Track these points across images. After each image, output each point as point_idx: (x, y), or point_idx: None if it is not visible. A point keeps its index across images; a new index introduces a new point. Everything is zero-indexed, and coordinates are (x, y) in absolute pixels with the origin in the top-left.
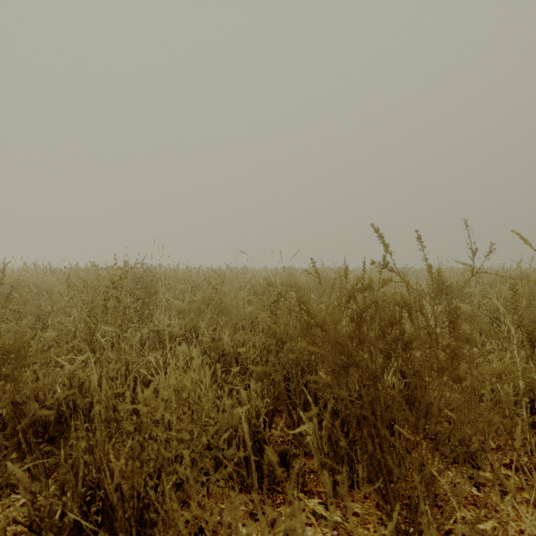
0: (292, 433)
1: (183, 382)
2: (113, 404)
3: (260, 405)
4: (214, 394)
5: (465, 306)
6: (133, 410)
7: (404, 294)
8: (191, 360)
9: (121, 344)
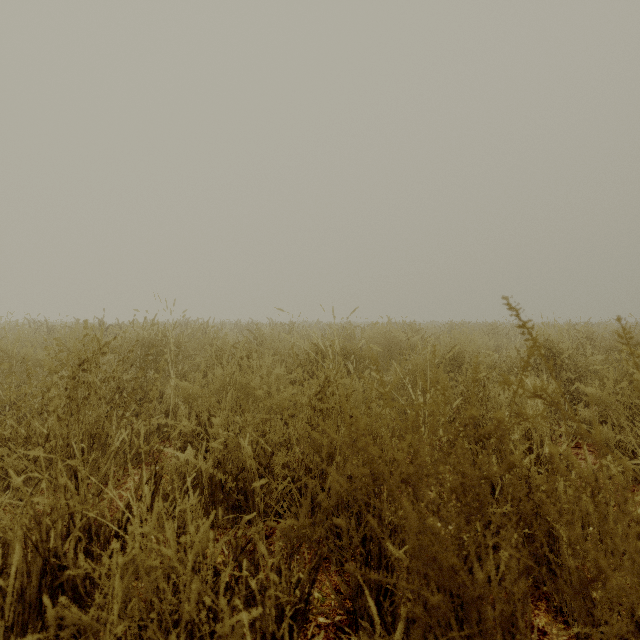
0: (343, 607)
1: (149, 560)
2: (36, 590)
3: (284, 598)
4: (193, 599)
5: (593, 391)
6: (73, 595)
7: (496, 362)
8: (199, 473)
9: (59, 480)
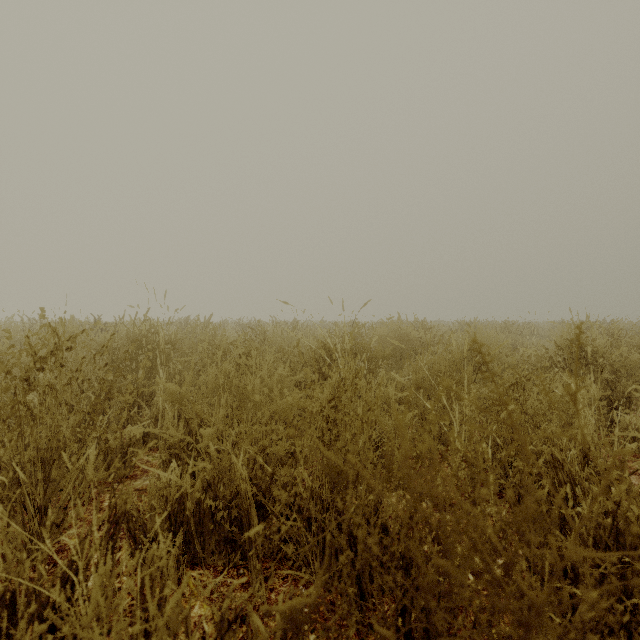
0: None
1: None
2: None
3: None
4: None
5: None
6: None
7: (518, 361)
8: (184, 496)
9: None
